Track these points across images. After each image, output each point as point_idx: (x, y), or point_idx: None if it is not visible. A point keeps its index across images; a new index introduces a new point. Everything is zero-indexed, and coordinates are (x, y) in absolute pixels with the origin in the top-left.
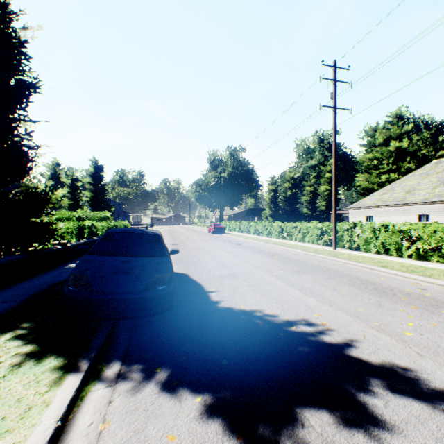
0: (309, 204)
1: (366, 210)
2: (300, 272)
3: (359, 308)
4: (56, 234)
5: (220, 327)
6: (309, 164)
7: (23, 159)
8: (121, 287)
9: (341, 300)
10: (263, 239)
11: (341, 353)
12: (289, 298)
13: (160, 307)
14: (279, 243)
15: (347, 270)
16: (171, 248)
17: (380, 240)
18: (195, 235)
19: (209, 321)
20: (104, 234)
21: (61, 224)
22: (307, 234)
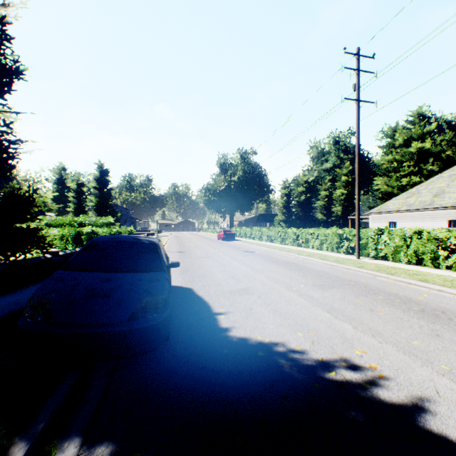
0: (324, 209)
1: (389, 215)
2: (325, 287)
3: (412, 340)
4: (43, 242)
5: (231, 372)
6: (323, 167)
7: (3, 155)
8: (95, 317)
9: (385, 327)
10: (277, 247)
11: (414, 425)
12: (318, 324)
13: (150, 343)
14: (295, 250)
15: (379, 284)
16: (176, 257)
17: (412, 248)
18: (204, 242)
19: (217, 360)
20: (87, 243)
21: (54, 230)
22: (326, 241)
